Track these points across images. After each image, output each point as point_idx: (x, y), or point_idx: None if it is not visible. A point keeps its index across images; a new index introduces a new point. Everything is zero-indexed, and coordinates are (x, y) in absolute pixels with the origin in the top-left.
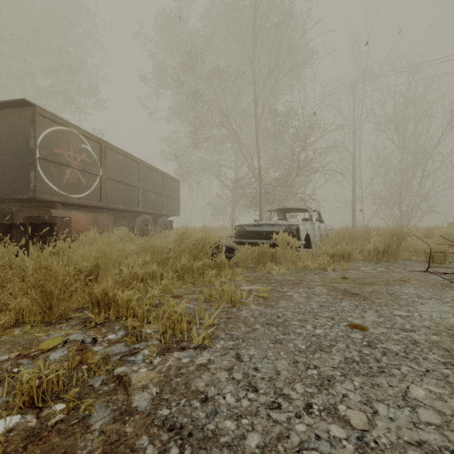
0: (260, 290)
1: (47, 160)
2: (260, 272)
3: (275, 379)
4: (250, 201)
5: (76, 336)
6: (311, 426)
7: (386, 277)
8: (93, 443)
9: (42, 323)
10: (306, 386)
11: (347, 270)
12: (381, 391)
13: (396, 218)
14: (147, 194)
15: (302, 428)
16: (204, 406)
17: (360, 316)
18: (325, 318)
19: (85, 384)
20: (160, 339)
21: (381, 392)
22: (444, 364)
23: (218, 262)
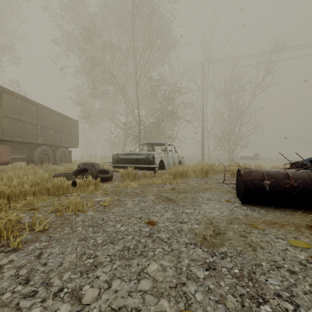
0: (106, 200)
1: None
2: (118, 187)
3: (53, 270)
4: (135, 138)
5: None
6: (46, 308)
7: (199, 187)
8: None
9: None
10: (73, 274)
11: (179, 184)
12: (127, 270)
13: (227, 150)
14: (46, 130)
15: (37, 311)
16: None
17: (161, 214)
18: (136, 218)
19: None
20: None
21: (127, 271)
22: (186, 244)
23: (86, 181)
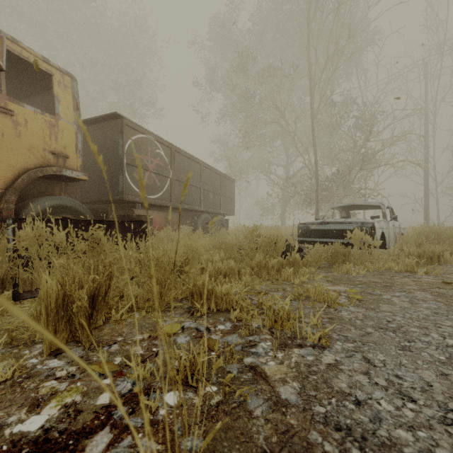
0: (350, 291)
1: (131, 165)
2: (338, 273)
3: (429, 390)
4: (304, 199)
5: (189, 324)
6: None
7: None
8: (265, 430)
9: (153, 309)
10: None
11: (443, 274)
12: None
13: None
14: (207, 193)
15: None
16: (361, 409)
17: None
18: (449, 327)
19: (223, 370)
20: (270, 334)
21: None
22: None
23: (291, 261)
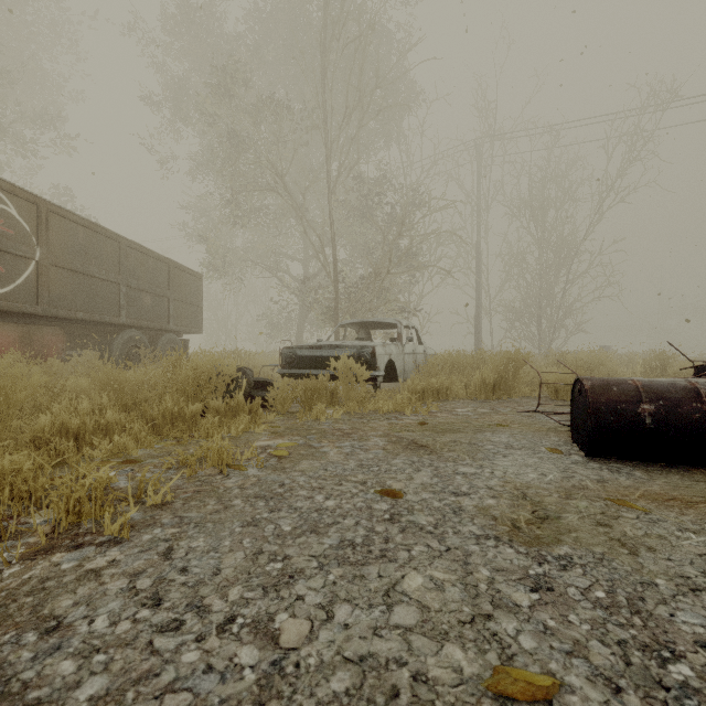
0: (281, 446)
1: None
2: (301, 419)
3: (205, 582)
4: (324, 312)
5: None
6: (211, 652)
7: (482, 421)
8: None
9: None
10: (247, 590)
11: (435, 413)
12: (360, 586)
13: (534, 339)
14: (136, 294)
15: (193, 657)
16: (43, 640)
17: (407, 477)
18: (353, 483)
19: None
20: (47, 533)
21: (360, 587)
22: (477, 538)
23: (232, 405)
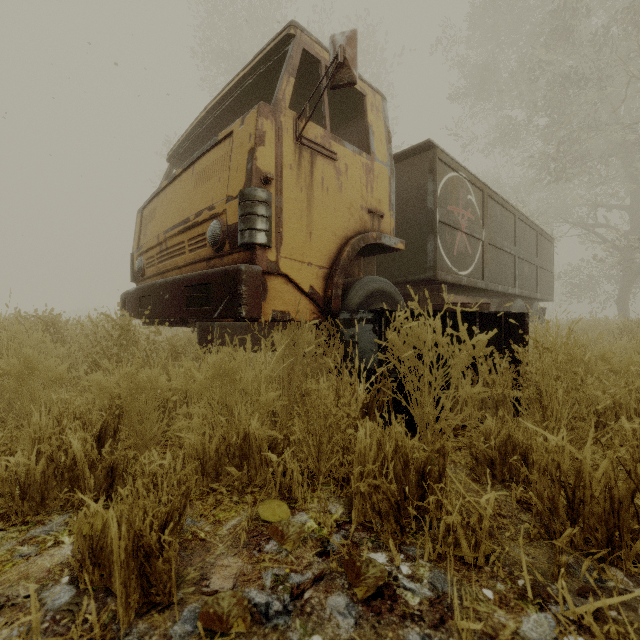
0: None
1: (442, 223)
2: None
3: None
4: None
5: None
6: None
7: None
8: None
9: None
10: None
11: None
12: None
13: None
14: (521, 265)
15: None
16: None
17: None
18: None
19: None
20: None
21: None
22: None
23: None
